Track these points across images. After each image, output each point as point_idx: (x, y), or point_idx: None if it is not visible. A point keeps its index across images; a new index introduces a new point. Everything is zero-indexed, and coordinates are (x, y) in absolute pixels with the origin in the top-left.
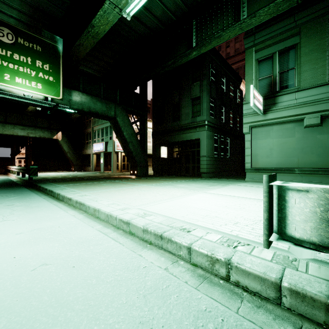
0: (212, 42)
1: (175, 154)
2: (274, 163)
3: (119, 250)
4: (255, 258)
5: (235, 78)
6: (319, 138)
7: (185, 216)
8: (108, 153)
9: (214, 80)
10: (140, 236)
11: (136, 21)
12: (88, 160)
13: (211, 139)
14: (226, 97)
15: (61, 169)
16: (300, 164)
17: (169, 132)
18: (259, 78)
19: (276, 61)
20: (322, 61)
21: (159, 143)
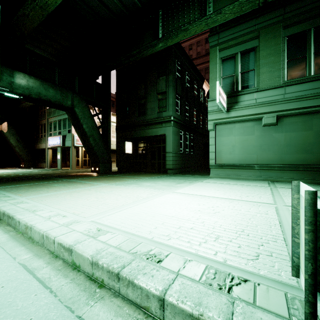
0: (178, 35)
1: (140, 150)
2: (236, 159)
3: (39, 318)
4: (266, 316)
5: (199, 77)
6: (275, 136)
7: (153, 230)
8: (66, 148)
9: (180, 76)
10: (87, 272)
11: (97, 0)
12: (42, 155)
13: (177, 135)
14: (190, 95)
15: (8, 165)
16: (259, 160)
17: (135, 127)
18: (222, 76)
19: (238, 62)
20: (277, 65)
21: (123, 138)
